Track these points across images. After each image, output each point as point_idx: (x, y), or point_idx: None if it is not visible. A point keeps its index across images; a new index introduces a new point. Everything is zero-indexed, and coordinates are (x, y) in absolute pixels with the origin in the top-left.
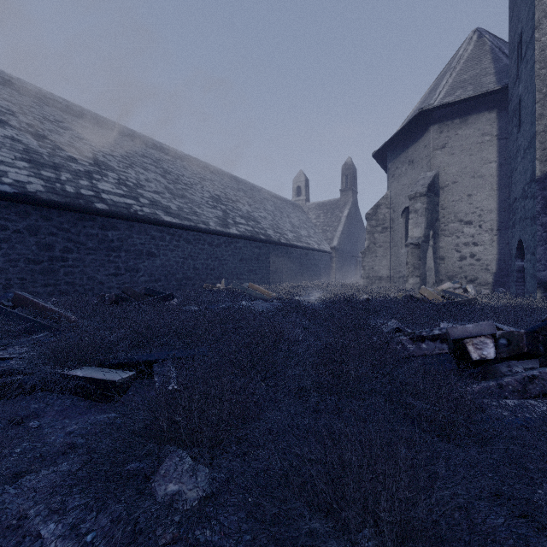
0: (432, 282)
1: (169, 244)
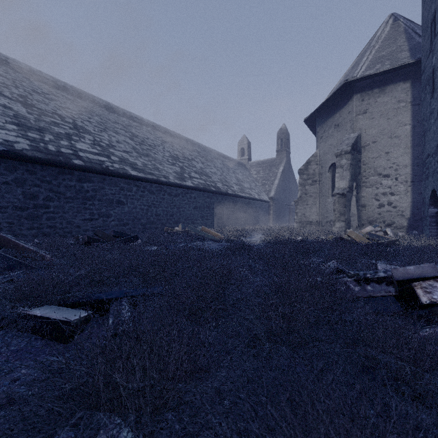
0: (355, 226)
1: (135, 194)
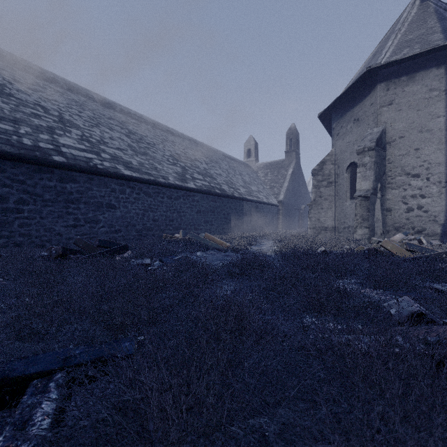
0: (380, 233)
1: (129, 197)
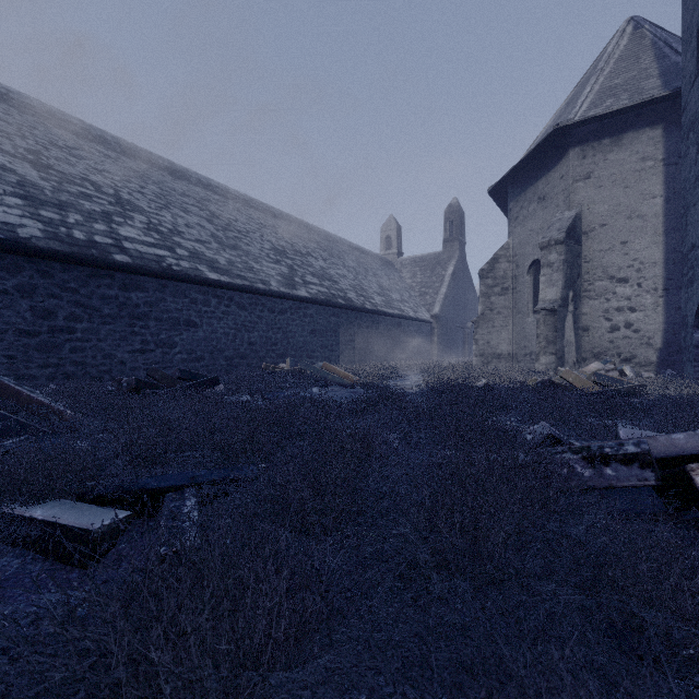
0: (573, 361)
1: (216, 311)
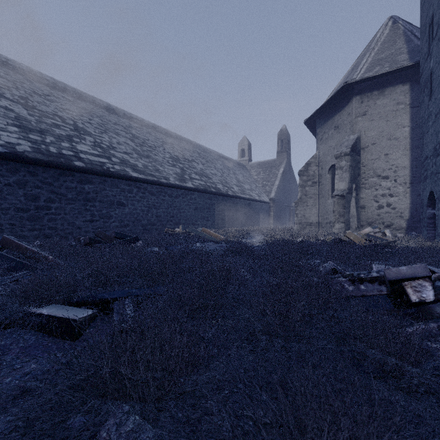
0: (355, 227)
1: (136, 196)
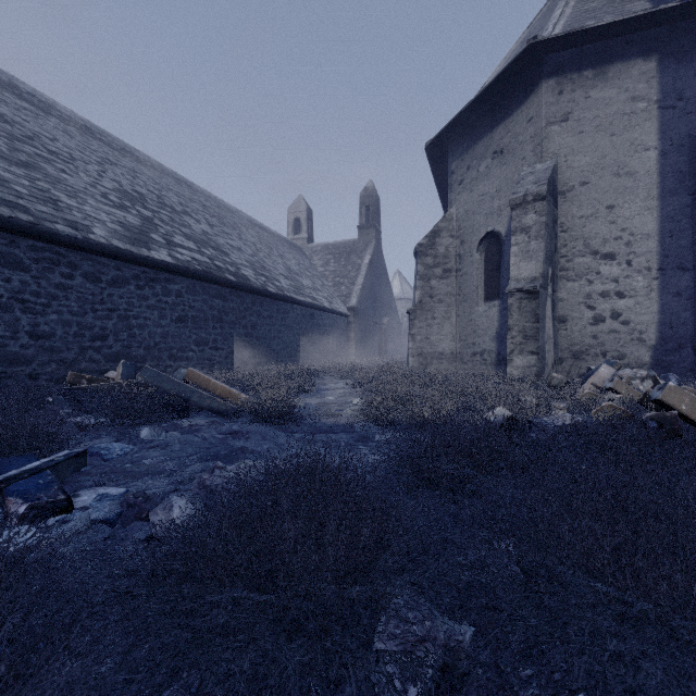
0: (551, 363)
1: None
